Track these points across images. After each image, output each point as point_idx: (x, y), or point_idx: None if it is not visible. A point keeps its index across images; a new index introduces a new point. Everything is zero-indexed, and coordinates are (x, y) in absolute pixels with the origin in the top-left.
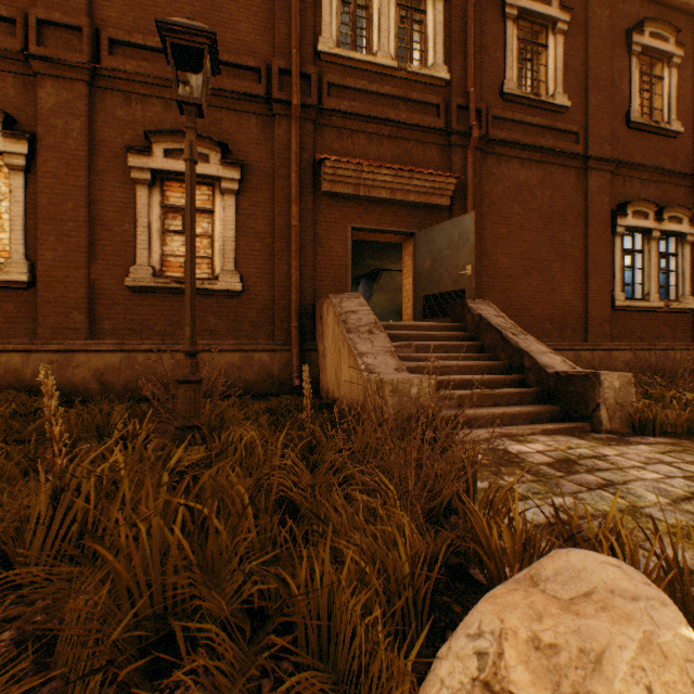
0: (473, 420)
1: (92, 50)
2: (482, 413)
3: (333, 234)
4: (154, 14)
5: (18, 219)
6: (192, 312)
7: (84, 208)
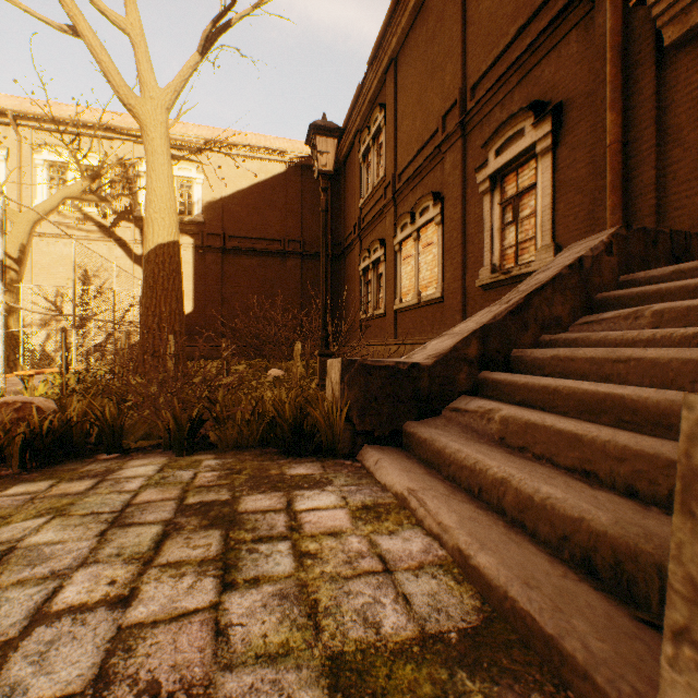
0: (452, 463)
1: (462, 110)
2: (465, 457)
3: None
4: (494, 31)
5: (440, 257)
6: (321, 311)
7: (459, 234)
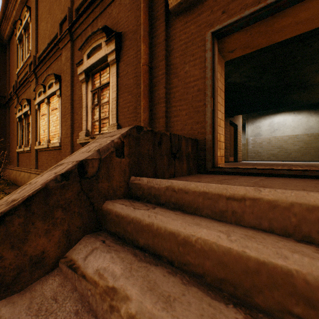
0: None
1: (71, 22)
2: None
3: (188, 56)
4: None
5: (60, 118)
6: None
7: (70, 106)
